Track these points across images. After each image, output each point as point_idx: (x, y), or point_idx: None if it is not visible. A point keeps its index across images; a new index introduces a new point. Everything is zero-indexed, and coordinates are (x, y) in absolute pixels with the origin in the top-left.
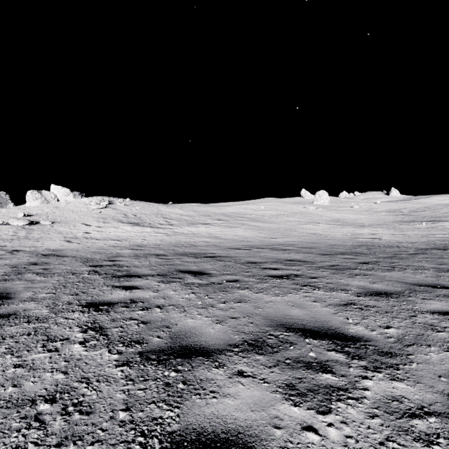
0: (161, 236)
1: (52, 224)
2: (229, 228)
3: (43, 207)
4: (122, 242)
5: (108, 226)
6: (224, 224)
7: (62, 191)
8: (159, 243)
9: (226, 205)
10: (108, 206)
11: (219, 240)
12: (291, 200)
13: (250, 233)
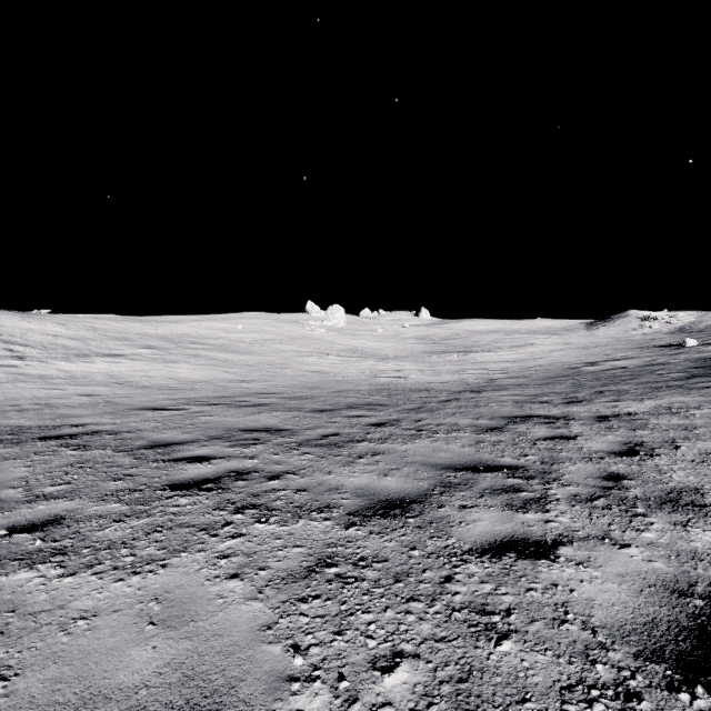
0: None
1: None
2: (163, 364)
3: None
4: None
5: None
6: (157, 355)
7: None
8: None
9: (173, 321)
10: None
11: (128, 389)
12: (291, 317)
13: (203, 374)
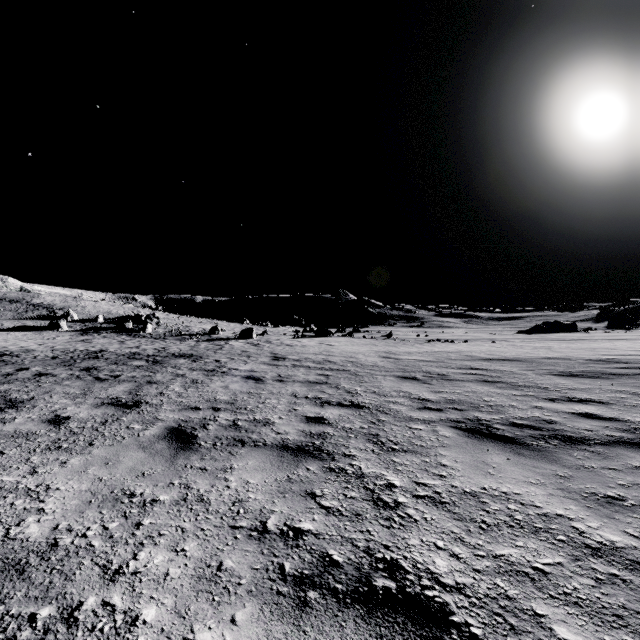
0: None
1: None
2: None
3: None
4: None
5: None
6: None
7: None
8: None
9: None
10: None
11: None
12: None
13: None
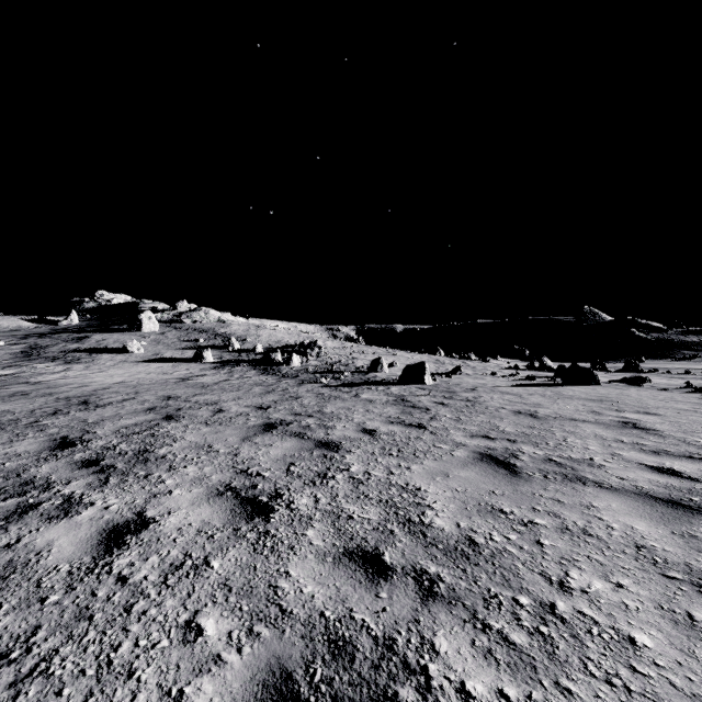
0: None
1: None
2: None
3: None
4: None
5: None
6: None
7: None
8: None
9: None
10: None
11: None
12: None
13: None
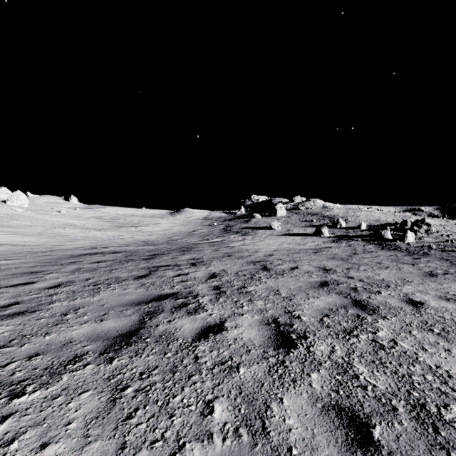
0: None
1: None
2: None
3: None
4: None
5: None
6: None
7: None
8: None
9: None
10: None
11: (29, 246)
12: None
13: (33, 239)
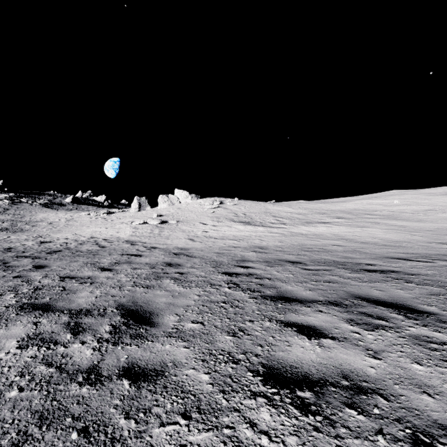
0: (278, 236)
1: (177, 223)
2: (358, 228)
3: (170, 208)
4: (240, 242)
5: (222, 225)
6: (349, 222)
7: (182, 194)
8: (280, 245)
9: (342, 201)
10: (219, 206)
11: (355, 243)
12: (436, 190)
13: (396, 236)
